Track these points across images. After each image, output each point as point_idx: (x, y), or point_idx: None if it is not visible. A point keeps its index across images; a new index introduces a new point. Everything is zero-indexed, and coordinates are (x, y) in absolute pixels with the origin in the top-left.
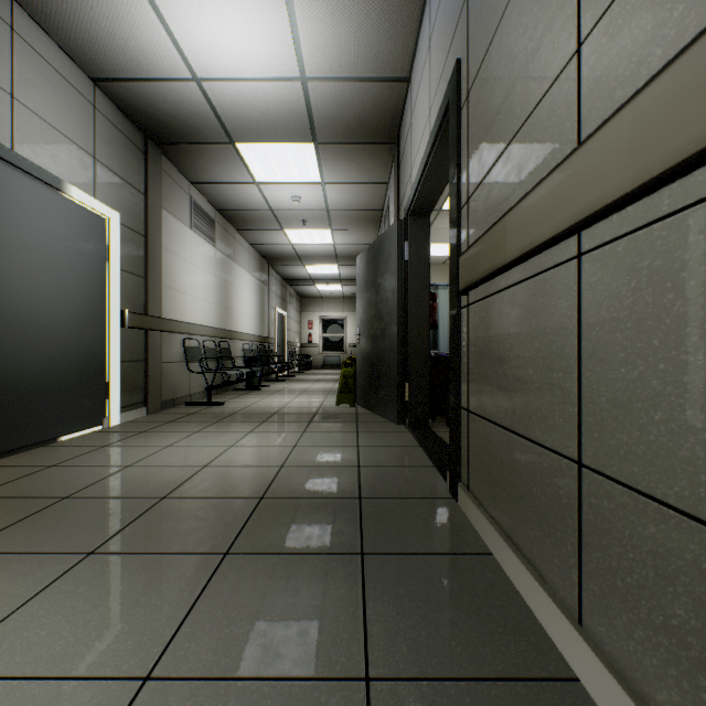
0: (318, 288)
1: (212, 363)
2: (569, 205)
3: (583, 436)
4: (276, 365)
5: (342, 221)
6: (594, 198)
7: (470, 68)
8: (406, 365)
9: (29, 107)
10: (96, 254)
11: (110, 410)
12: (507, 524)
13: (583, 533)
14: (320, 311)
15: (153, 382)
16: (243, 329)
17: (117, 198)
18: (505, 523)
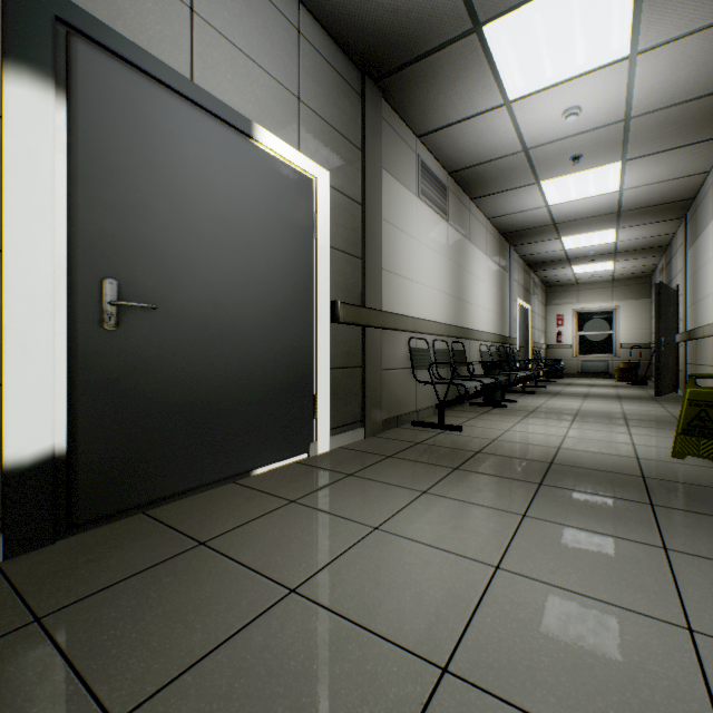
0: (573, 271)
1: (442, 369)
2: None
3: None
4: (523, 373)
5: (650, 136)
6: None
7: None
8: None
9: (213, 26)
10: (300, 226)
11: (318, 433)
12: None
13: None
14: (574, 302)
15: (371, 394)
16: (479, 326)
17: (327, 153)
18: None
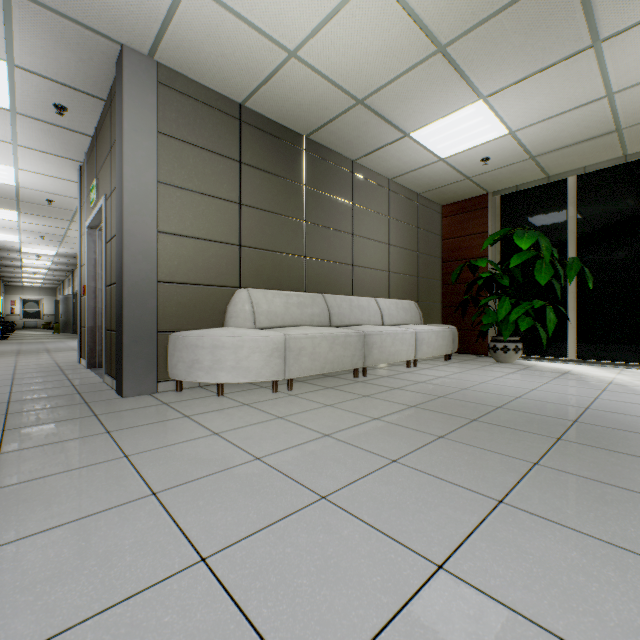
0: (24, 284)
1: None
2: None
3: None
4: (15, 325)
5: (52, 275)
6: None
7: None
8: (75, 322)
9: None
10: None
11: None
12: None
13: None
14: (22, 295)
15: None
16: None
17: None
18: None
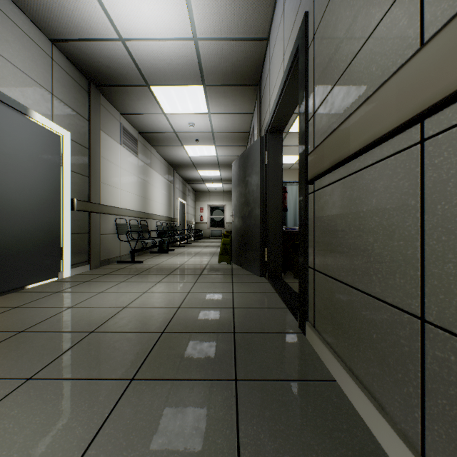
0: (206, 185)
1: (135, 235)
2: (417, 95)
3: (426, 296)
4: (178, 236)
5: (222, 140)
6: (446, 83)
7: (316, 16)
8: (266, 236)
9: (4, 56)
10: (53, 160)
11: (64, 267)
12: (349, 359)
13: (426, 380)
14: (208, 201)
15: (94, 247)
16: (156, 212)
17: (68, 122)
18: (347, 358)
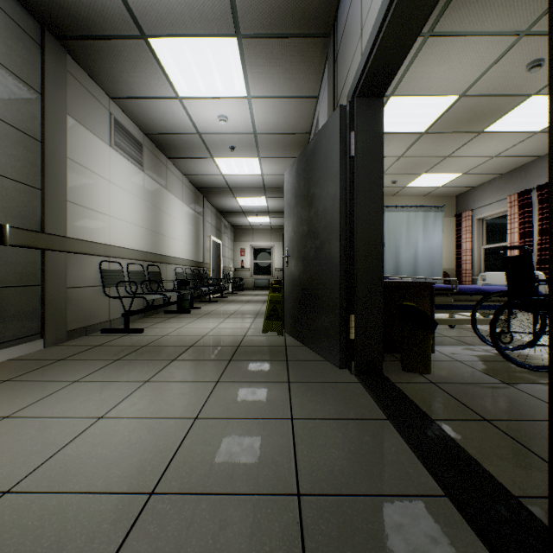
0: (249, 220)
1: (139, 286)
2: None
3: None
4: (207, 288)
5: (269, 147)
6: None
7: None
8: (351, 292)
9: None
10: None
11: None
12: None
13: None
14: (251, 241)
15: (54, 309)
16: (176, 254)
17: None
18: None
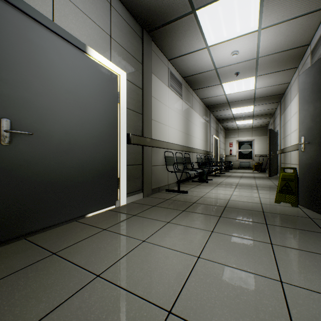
0: (236, 123)
1: (180, 166)
2: None
3: None
4: (215, 167)
5: (266, 66)
6: None
7: None
8: None
9: None
10: (111, 97)
11: (120, 196)
12: None
13: None
14: (236, 137)
15: (146, 177)
16: (196, 146)
17: (125, 63)
18: None
